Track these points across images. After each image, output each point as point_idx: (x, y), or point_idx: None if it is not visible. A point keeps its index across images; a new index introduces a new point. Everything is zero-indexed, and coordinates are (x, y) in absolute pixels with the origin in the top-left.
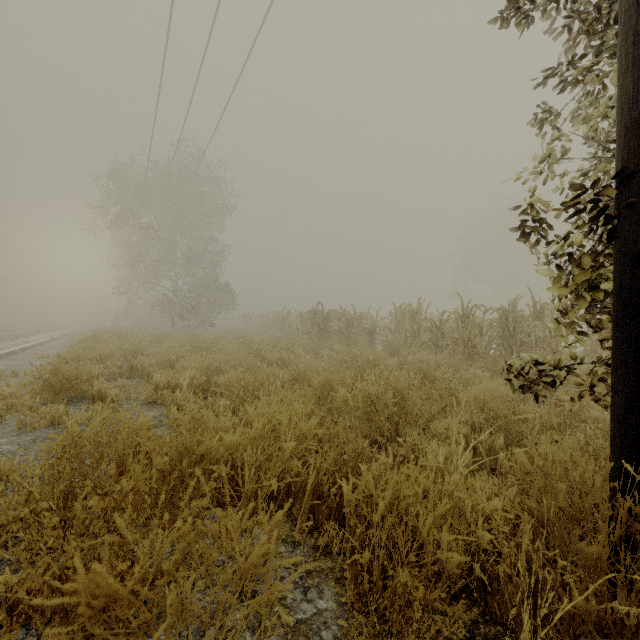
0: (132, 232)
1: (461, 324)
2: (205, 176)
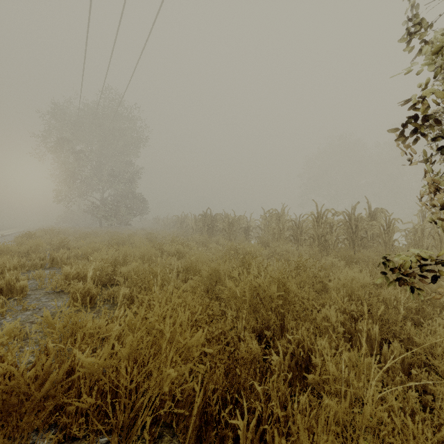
0: (68, 156)
1: (316, 223)
2: (124, 116)
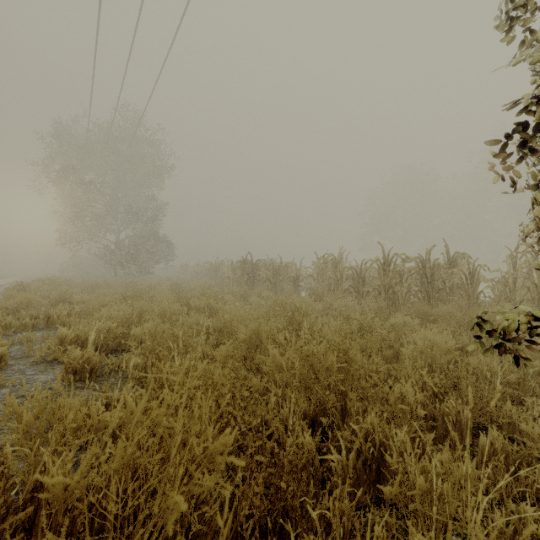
0: (74, 188)
1: (383, 272)
2: (145, 139)
